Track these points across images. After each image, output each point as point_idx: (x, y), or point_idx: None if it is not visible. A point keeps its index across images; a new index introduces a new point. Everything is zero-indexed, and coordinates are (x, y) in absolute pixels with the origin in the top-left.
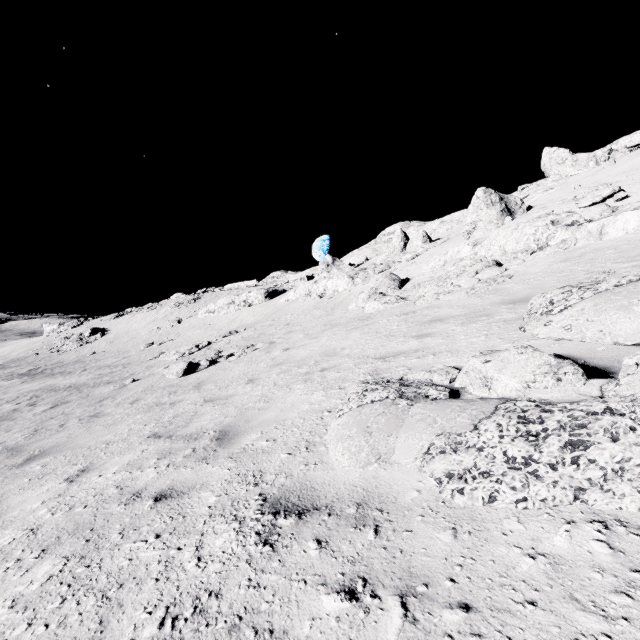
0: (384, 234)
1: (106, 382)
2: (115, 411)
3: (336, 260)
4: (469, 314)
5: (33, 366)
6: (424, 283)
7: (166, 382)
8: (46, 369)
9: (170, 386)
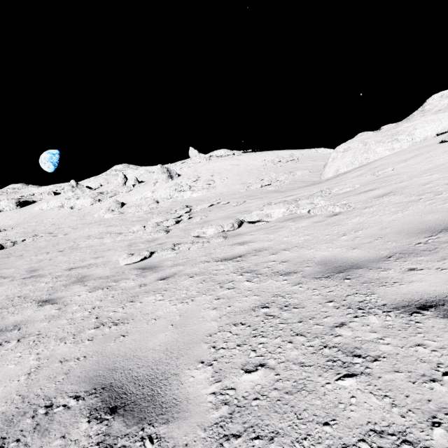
0: (112, 170)
1: None
2: None
3: (79, 184)
4: (141, 219)
5: None
6: (132, 206)
7: None
8: None
9: None
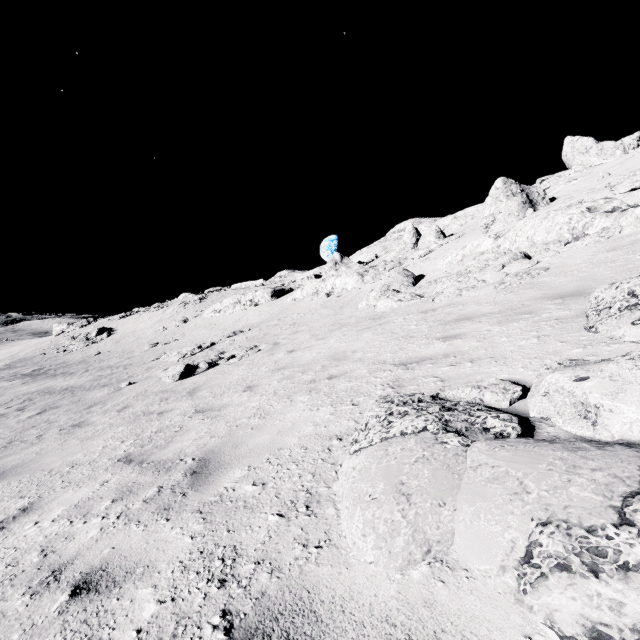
0: (394, 231)
1: (102, 385)
2: (100, 420)
3: (344, 258)
4: (505, 311)
5: (38, 366)
6: (441, 279)
7: (161, 386)
8: (50, 369)
9: (163, 391)
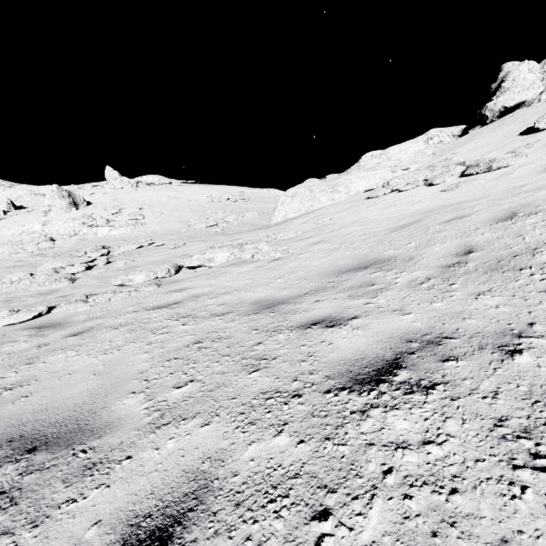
0: None
1: None
2: None
3: None
4: (23, 264)
5: None
6: (4, 245)
7: None
8: None
9: None
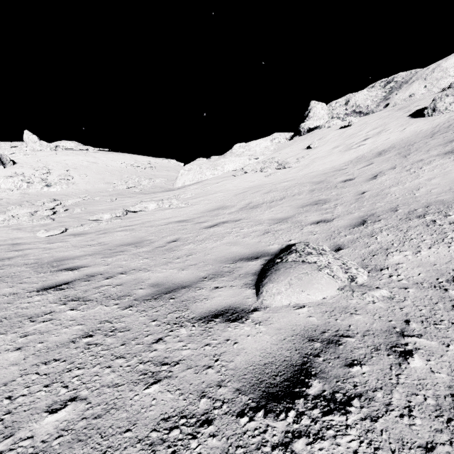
0: None
1: None
2: None
3: None
4: None
5: None
6: None
7: None
8: None
9: None
